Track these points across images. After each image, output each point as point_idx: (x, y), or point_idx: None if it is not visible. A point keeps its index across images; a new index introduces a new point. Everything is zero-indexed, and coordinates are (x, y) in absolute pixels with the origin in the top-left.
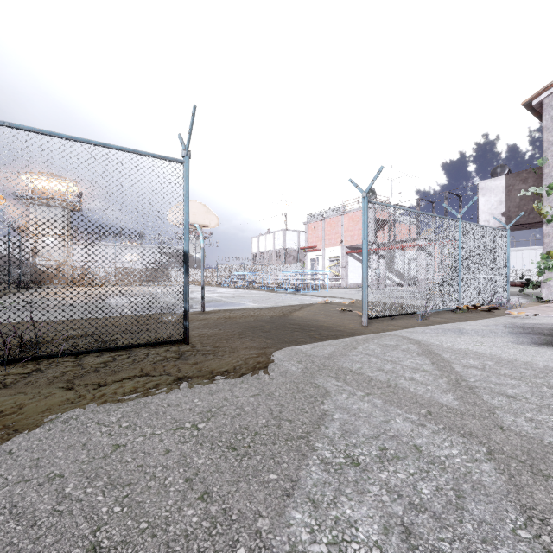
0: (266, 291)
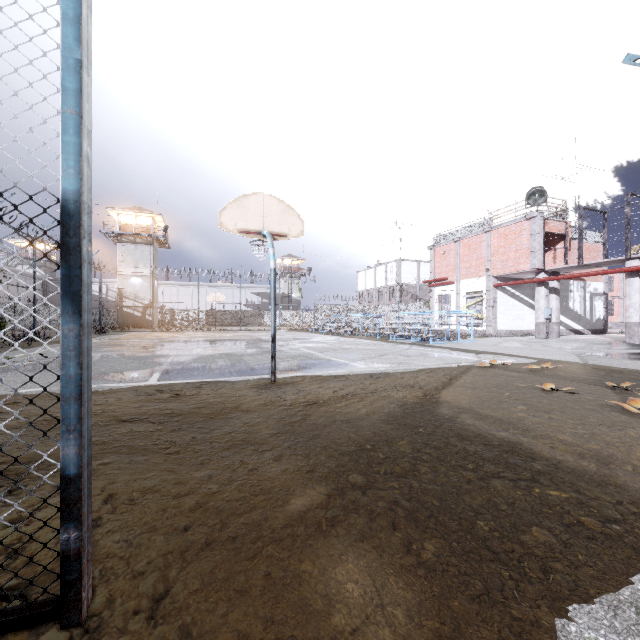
0: (378, 340)
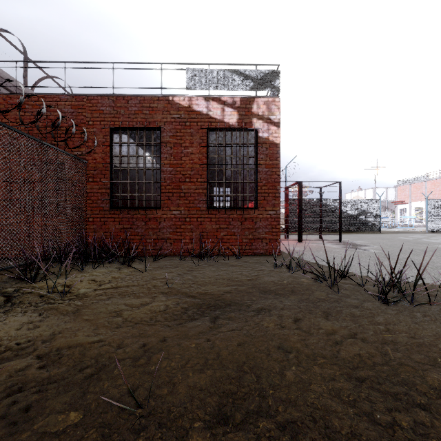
0: None
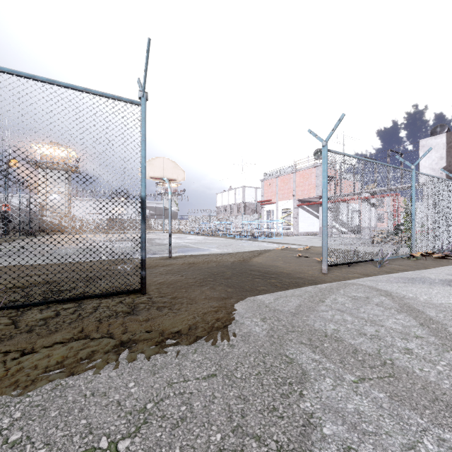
0: (228, 238)
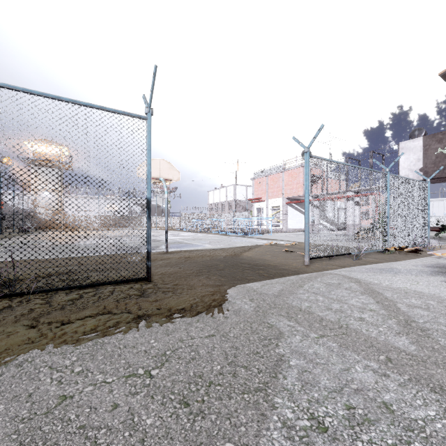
0: (220, 235)
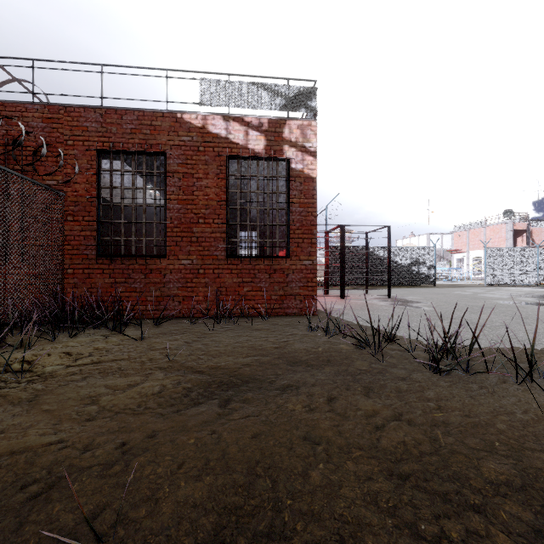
0: None
